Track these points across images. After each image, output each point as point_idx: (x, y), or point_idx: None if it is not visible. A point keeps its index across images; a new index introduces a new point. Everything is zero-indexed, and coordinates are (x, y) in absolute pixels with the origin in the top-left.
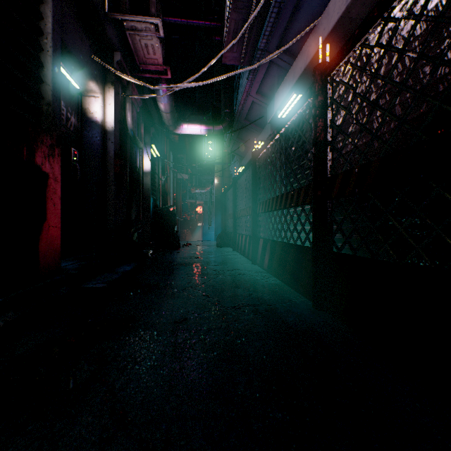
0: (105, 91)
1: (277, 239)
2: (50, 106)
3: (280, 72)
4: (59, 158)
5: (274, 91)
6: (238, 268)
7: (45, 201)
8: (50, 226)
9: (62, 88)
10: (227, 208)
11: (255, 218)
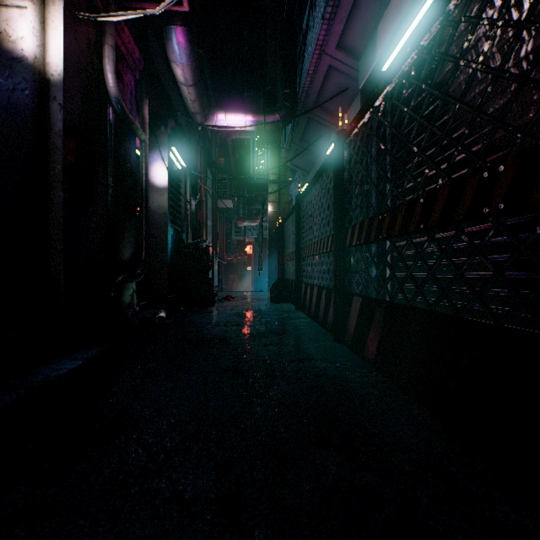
0: (45, 2)
1: (408, 302)
2: None
3: None
4: None
5: (369, 39)
6: (311, 353)
7: None
8: None
9: None
10: (287, 245)
11: (341, 257)
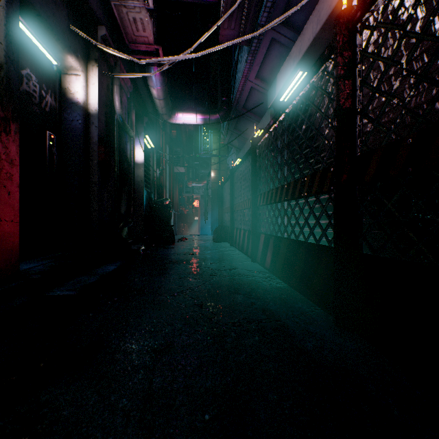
0: (88, 69)
1: (282, 235)
2: (2, 70)
3: (282, 52)
4: (17, 137)
5: (275, 75)
6: (236, 266)
7: None
8: (2, 220)
9: (34, 61)
10: (224, 202)
11: (255, 212)
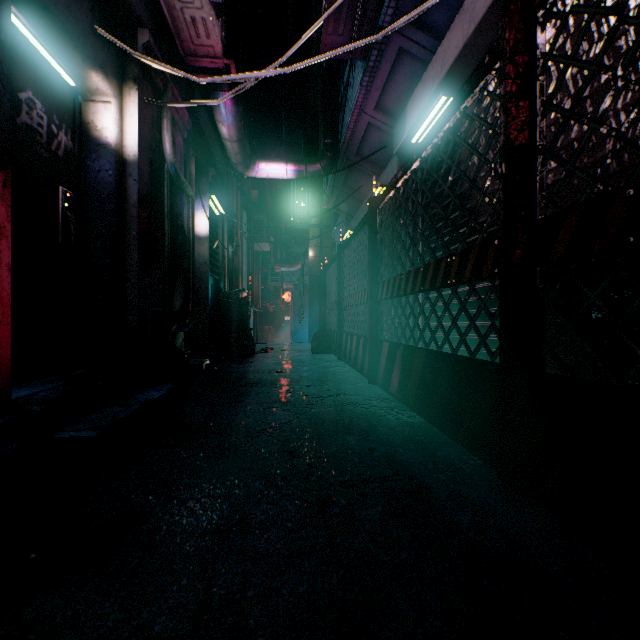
0: (123, 94)
1: (416, 343)
2: None
3: (414, 69)
4: (7, 192)
5: (404, 104)
6: (347, 391)
7: None
8: None
9: (39, 79)
10: (328, 294)
11: (374, 308)
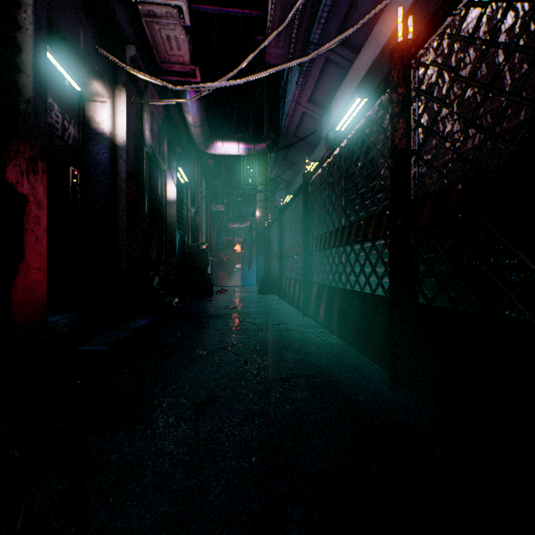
0: (115, 95)
1: (336, 284)
2: (30, 105)
3: (338, 74)
4: (44, 176)
5: (330, 99)
6: (285, 321)
7: (22, 234)
8: (30, 268)
9: (56, 88)
10: (272, 247)
11: (307, 258)
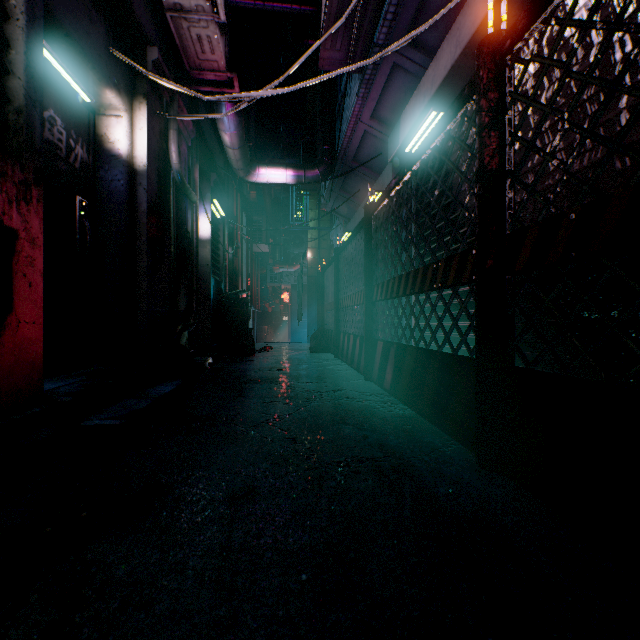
0: (133, 108)
1: (407, 342)
2: (21, 115)
3: (408, 83)
4: (40, 206)
5: (398, 114)
6: (343, 387)
7: (10, 279)
8: (21, 322)
9: (59, 98)
10: (326, 295)
11: (370, 309)
